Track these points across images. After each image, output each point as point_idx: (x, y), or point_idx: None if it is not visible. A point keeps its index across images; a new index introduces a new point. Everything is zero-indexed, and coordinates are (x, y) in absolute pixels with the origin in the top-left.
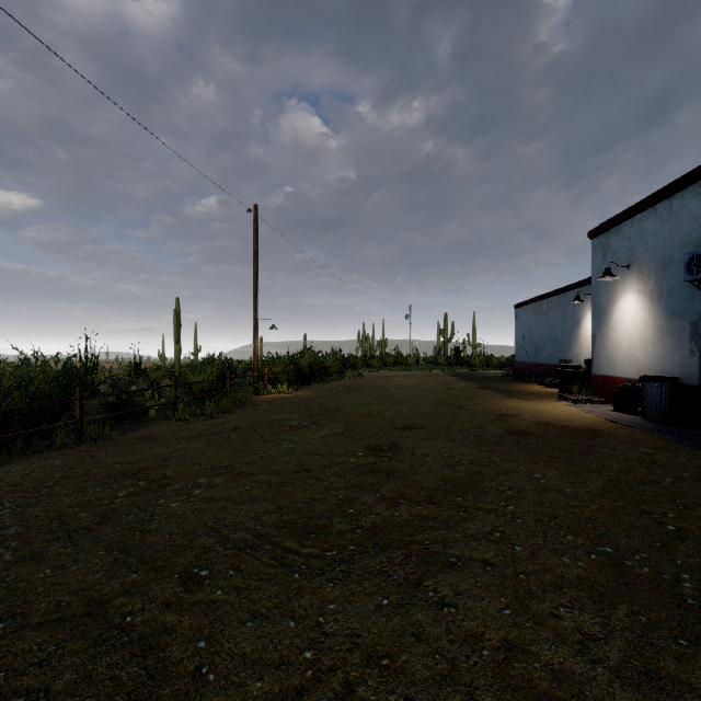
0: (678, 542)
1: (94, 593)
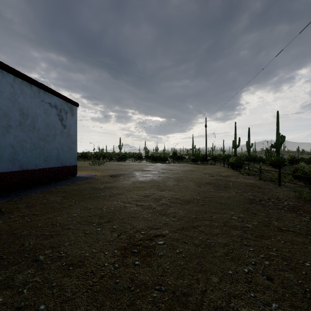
0: (86, 200)
1: (210, 199)
